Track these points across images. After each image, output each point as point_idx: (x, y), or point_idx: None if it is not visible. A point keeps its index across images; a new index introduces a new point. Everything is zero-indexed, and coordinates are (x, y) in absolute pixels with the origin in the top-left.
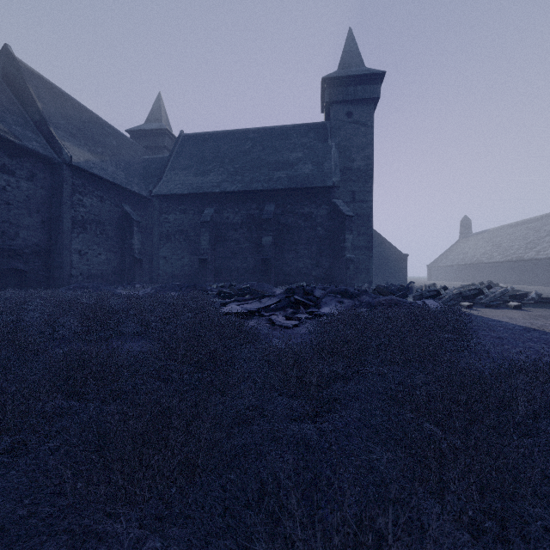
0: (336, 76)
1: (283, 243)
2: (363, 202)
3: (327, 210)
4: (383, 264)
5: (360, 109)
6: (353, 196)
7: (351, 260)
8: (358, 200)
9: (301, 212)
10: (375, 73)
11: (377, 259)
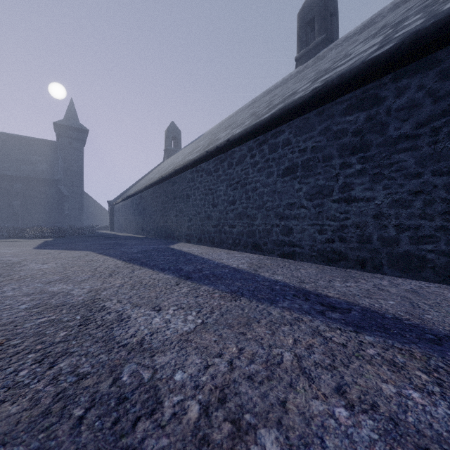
0: (62, 124)
1: (27, 205)
2: (78, 187)
3: (56, 190)
4: (98, 216)
5: (76, 142)
6: (73, 183)
7: (68, 215)
8: (75, 186)
9: (39, 190)
10: (84, 129)
11: (94, 214)
